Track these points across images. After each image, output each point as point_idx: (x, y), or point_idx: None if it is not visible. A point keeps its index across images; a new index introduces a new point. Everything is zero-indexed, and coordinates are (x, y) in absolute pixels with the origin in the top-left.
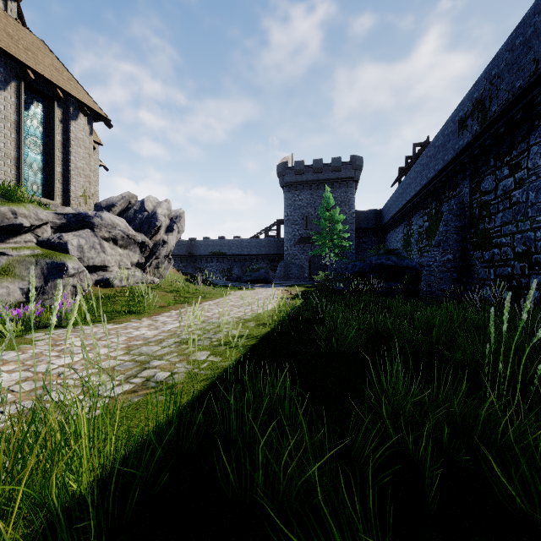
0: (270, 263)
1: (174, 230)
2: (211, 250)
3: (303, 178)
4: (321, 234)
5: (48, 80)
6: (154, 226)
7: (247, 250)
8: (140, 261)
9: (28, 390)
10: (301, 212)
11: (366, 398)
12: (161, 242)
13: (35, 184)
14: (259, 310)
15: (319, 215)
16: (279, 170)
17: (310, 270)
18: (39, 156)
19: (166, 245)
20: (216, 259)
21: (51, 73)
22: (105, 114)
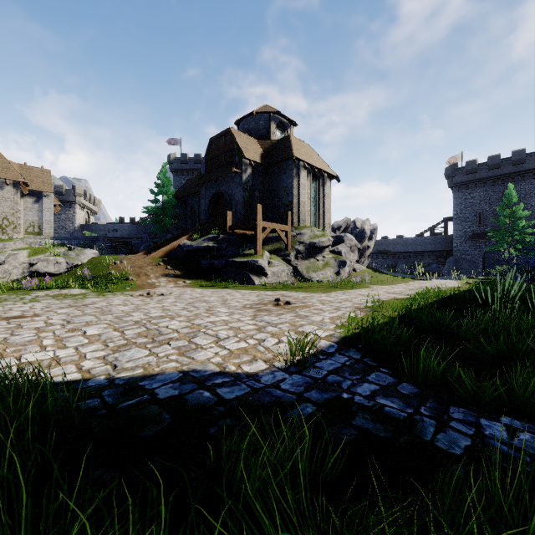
0: (437, 259)
1: (373, 238)
2: (377, 249)
3: (476, 177)
4: (498, 231)
5: (319, 169)
6: (364, 237)
7: (411, 248)
8: (357, 259)
9: (400, 292)
10: (473, 209)
11: (512, 296)
12: (366, 247)
13: (313, 222)
14: (451, 286)
15: (495, 211)
16: (447, 172)
17: (484, 266)
18: (314, 207)
19: (369, 249)
20: (381, 256)
21: (318, 164)
22: (336, 175)
